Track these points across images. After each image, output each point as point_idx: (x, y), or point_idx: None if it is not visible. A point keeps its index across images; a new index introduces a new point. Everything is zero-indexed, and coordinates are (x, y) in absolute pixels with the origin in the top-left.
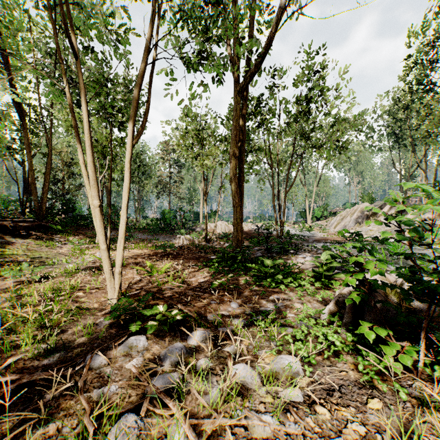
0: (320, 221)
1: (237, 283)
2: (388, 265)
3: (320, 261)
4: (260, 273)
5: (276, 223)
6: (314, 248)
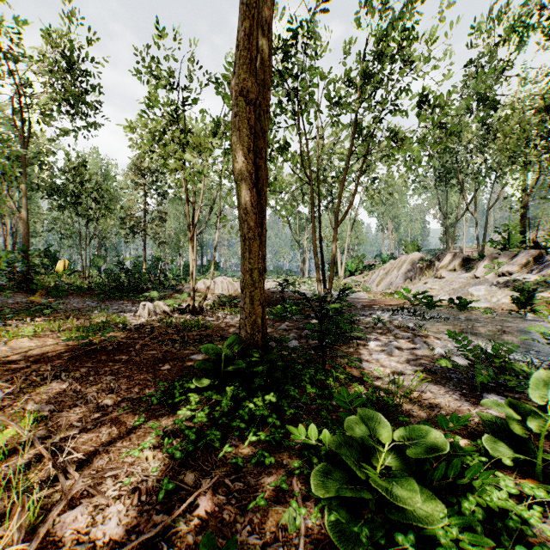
0: (354, 276)
1: (261, 545)
2: (547, 362)
3: (417, 358)
4: (343, 466)
5: (318, 279)
6: (381, 323)
